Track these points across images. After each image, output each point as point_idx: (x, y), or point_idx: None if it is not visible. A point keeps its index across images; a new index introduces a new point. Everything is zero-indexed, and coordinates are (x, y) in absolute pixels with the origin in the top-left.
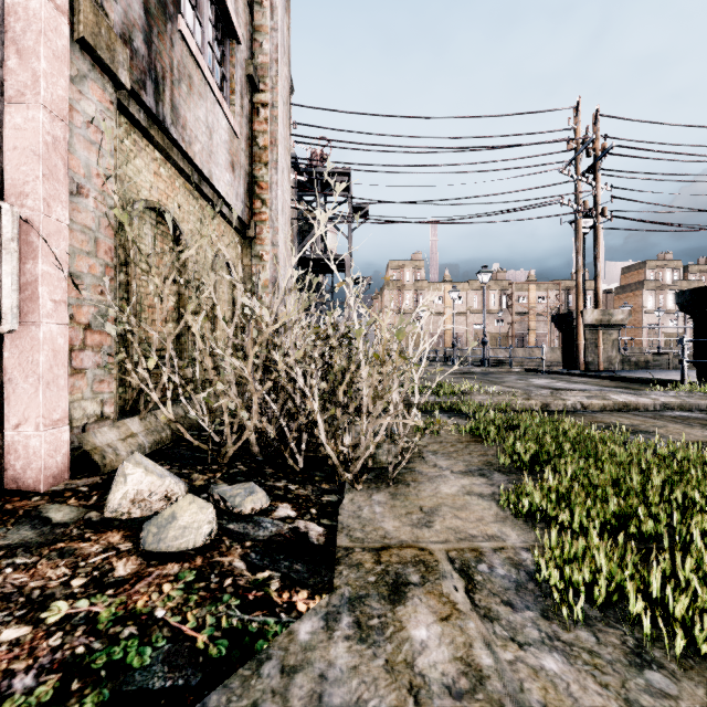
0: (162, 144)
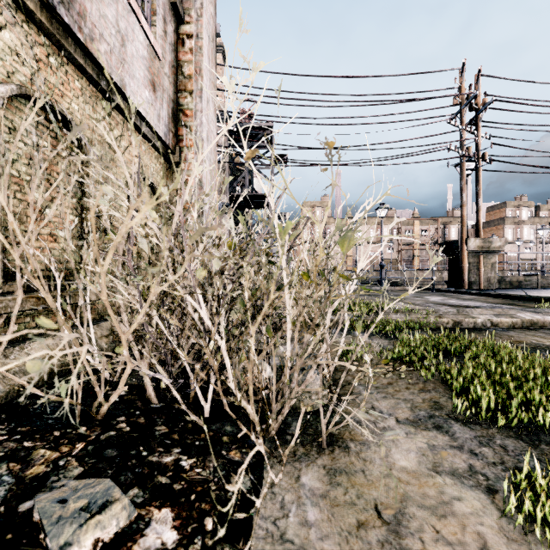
0: (49, 26)
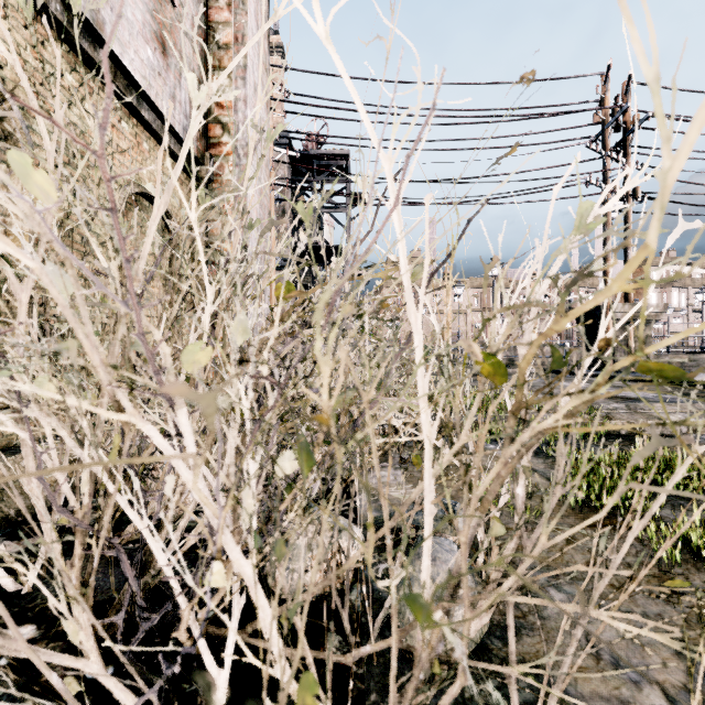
0: None
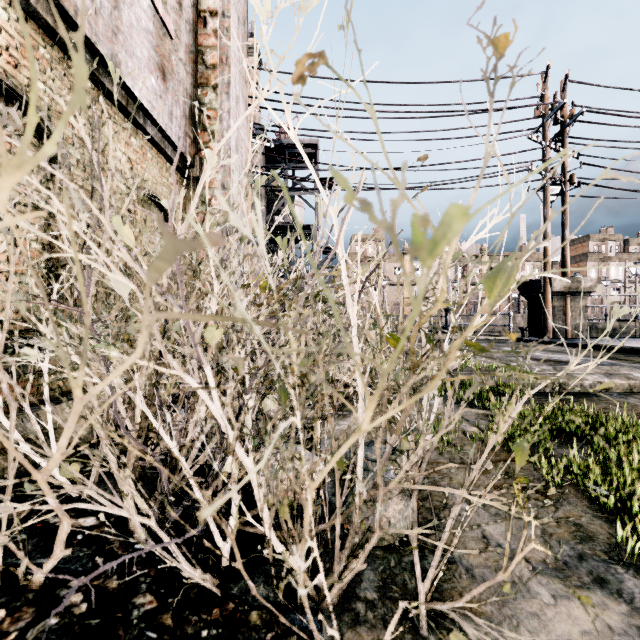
0: None
